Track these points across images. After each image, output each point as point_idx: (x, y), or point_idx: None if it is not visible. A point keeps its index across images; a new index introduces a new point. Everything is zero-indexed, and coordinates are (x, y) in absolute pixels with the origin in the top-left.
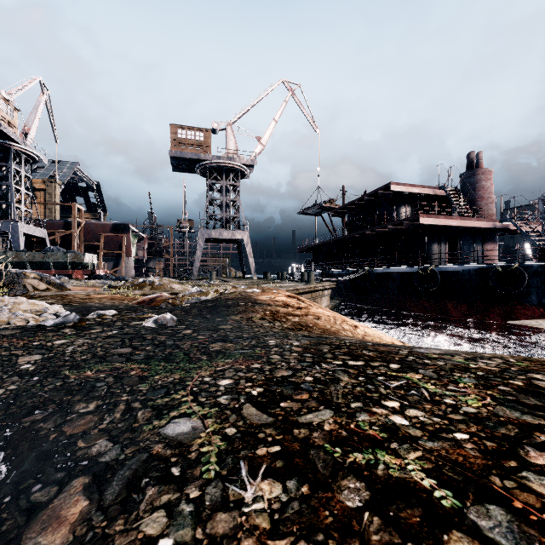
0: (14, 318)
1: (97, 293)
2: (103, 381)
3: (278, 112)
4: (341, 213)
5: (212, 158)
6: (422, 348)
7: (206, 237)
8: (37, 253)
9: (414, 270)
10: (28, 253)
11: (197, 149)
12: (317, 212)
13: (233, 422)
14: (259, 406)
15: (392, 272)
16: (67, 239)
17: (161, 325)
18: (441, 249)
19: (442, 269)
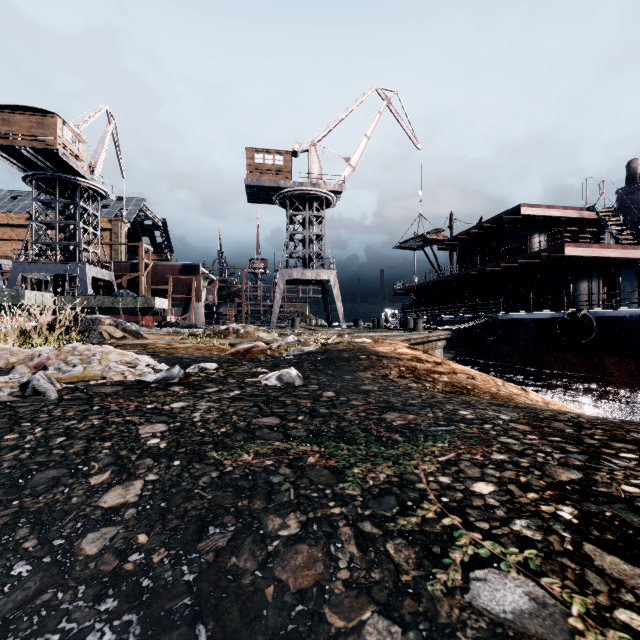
0: (108, 370)
1: (178, 342)
2: (278, 474)
3: (371, 127)
4: (451, 245)
5: (293, 185)
6: None
7: (286, 277)
8: (106, 297)
9: (557, 316)
10: (97, 298)
11: (276, 175)
12: (418, 246)
13: (610, 593)
14: (619, 553)
15: (526, 319)
16: (134, 283)
17: (287, 384)
18: (592, 288)
19: (598, 314)
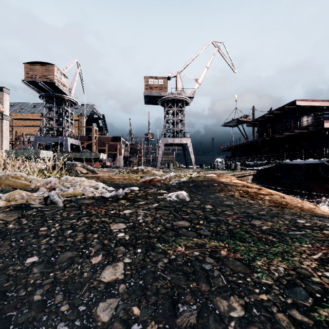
0: (85, 190)
1: (114, 175)
2: (206, 263)
3: (209, 62)
4: (254, 124)
5: (168, 95)
6: None
7: (165, 142)
8: (77, 153)
9: (319, 162)
10: (73, 153)
11: (159, 90)
12: (234, 124)
13: None
14: None
15: (300, 164)
16: (89, 146)
17: (182, 200)
18: None
19: None
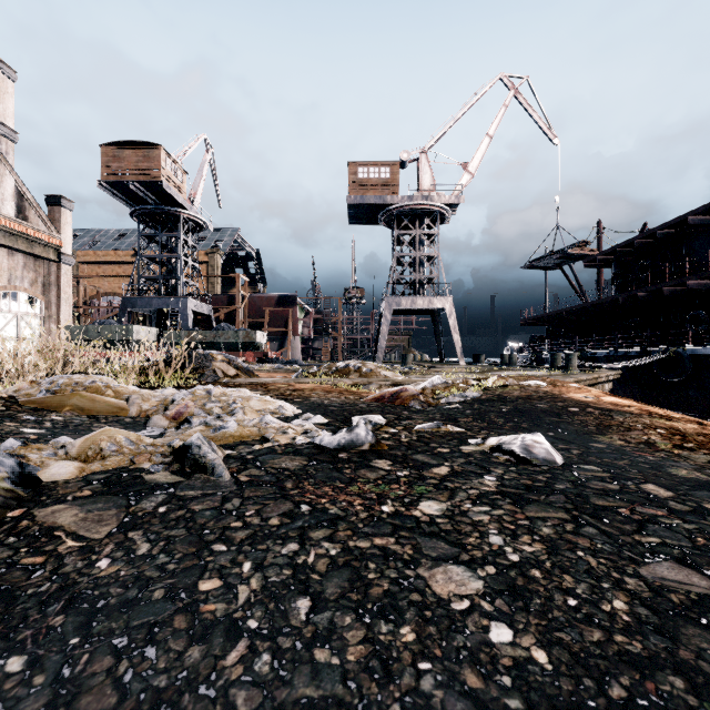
0: (264, 427)
1: (297, 382)
2: None
3: (494, 124)
4: (604, 261)
5: (401, 200)
6: None
7: (394, 307)
8: (208, 332)
9: None
10: (200, 332)
11: (381, 190)
12: (554, 264)
13: None
14: None
15: None
16: (231, 316)
17: (546, 462)
18: None
19: None
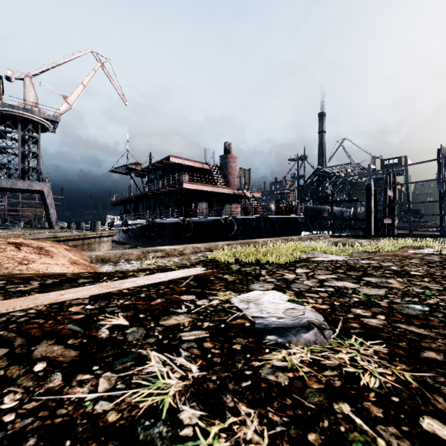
0: None
1: None
2: None
3: (87, 78)
4: (142, 174)
5: (2, 105)
6: None
7: None
8: None
9: (179, 221)
10: None
11: None
12: (126, 172)
13: None
14: None
15: (167, 223)
16: None
17: None
18: (203, 206)
19: (195, 220)
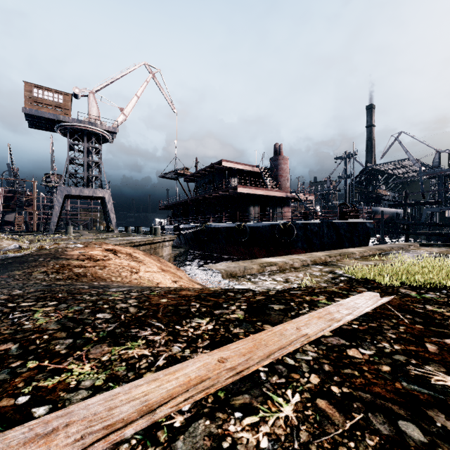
0: None
1: None
2: None
3: (140, 90)
4: (191, 179)
5: (72, 121)
6: (126, 287)
7: (65, 193)
8: None
9: (234, 225)
10: None
11: (55, 110)
12: (175, 177)
13: None
14: None
15: (221, 227)
16: None
17: None
18: (255, 210)
19: (250, 225)
